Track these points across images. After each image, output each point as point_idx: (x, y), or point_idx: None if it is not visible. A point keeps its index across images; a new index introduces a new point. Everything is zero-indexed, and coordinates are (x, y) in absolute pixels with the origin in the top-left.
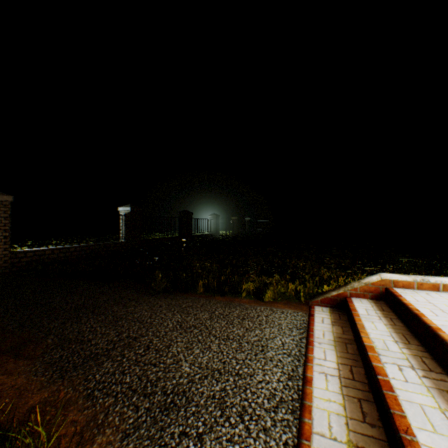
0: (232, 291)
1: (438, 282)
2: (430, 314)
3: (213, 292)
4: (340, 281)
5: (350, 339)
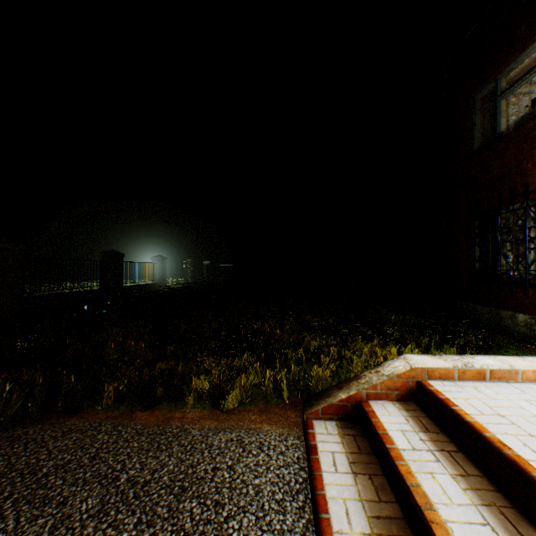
0: (170, 396)
1: (484, 367)
2: (534, 457)
3: (134, 403)
4: (332, 354)
5: (397, 518)
